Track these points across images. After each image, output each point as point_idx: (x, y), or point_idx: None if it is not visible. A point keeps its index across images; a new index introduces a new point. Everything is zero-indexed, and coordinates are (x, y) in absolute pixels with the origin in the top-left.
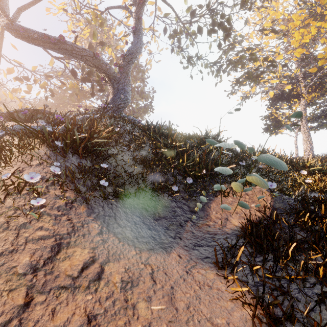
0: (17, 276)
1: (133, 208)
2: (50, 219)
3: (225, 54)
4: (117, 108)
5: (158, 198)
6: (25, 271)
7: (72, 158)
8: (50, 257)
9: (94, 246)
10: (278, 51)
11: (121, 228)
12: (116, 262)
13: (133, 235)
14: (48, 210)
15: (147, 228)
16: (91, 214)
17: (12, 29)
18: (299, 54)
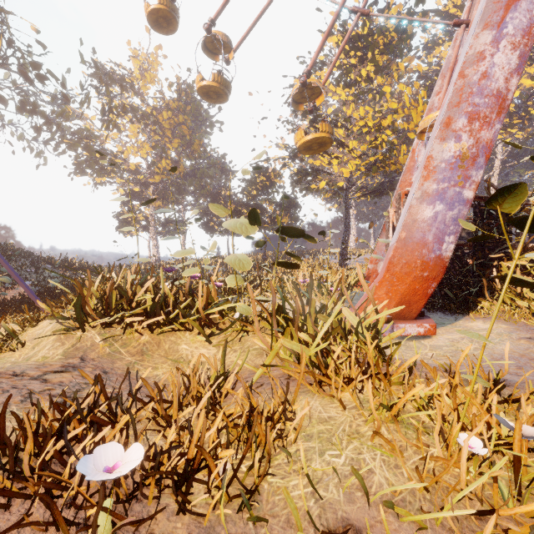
0: None
1: None
2: None
3: (51, 134)
4: None
5: None
6: None
7: None
8: None
9: None
10: (116, 155)
11: None
12: None
13: None
14: None
15: None
16: None
17: None
18: (134, 166)
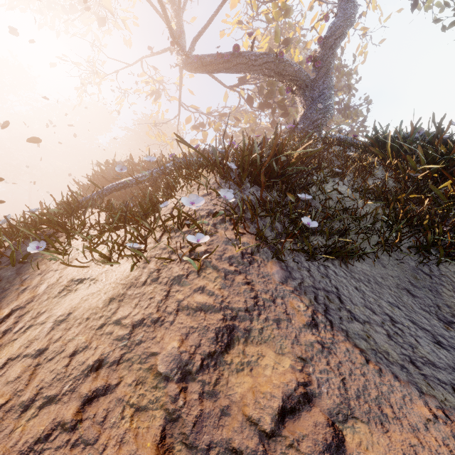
0: (154, 376)
1: (375, 284)
2: (217, 276)
3: None
4: (311, 127)
5: (438, 269)
6: (168, 369)
7: (250, 188)
8: (213, 354)
9: (303, 354)
10: None
11: (359, 324)
12: (375, 426)
13: (397, 351)
14: (214, 260)
15: (430, 339)
16: (287, 280)
17: (188, 64)
18: None
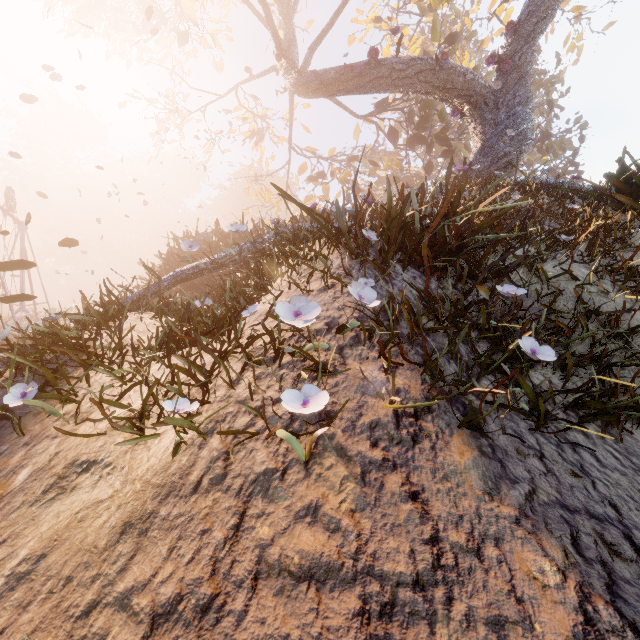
0: None
1: None
2: (346, 474)
3: None
4: (493, 168)
5: None
6: None
7: (402, 273)
8: None
9: None
10: None
11: None
12: None
13: None
14: (339, 433)
15: None
16: (499, 486)
17: (301, 86)
18: None
